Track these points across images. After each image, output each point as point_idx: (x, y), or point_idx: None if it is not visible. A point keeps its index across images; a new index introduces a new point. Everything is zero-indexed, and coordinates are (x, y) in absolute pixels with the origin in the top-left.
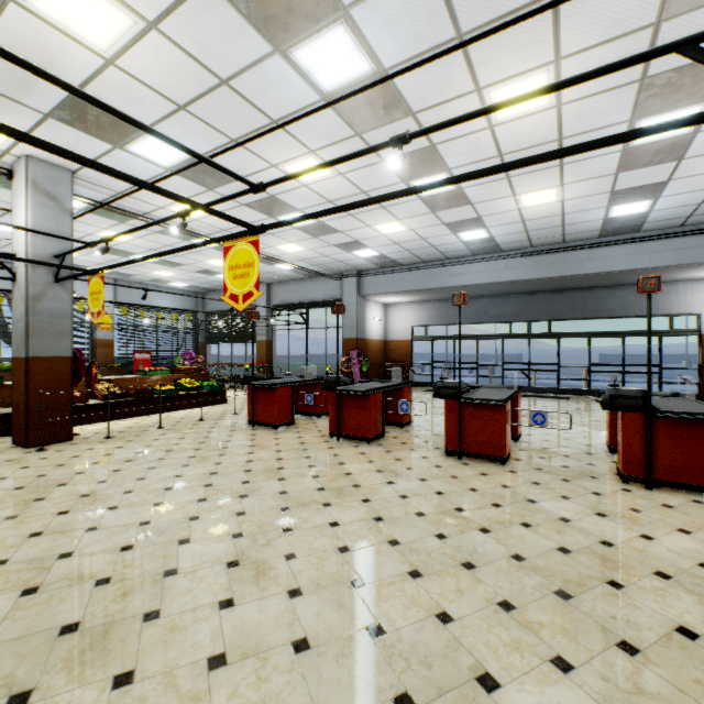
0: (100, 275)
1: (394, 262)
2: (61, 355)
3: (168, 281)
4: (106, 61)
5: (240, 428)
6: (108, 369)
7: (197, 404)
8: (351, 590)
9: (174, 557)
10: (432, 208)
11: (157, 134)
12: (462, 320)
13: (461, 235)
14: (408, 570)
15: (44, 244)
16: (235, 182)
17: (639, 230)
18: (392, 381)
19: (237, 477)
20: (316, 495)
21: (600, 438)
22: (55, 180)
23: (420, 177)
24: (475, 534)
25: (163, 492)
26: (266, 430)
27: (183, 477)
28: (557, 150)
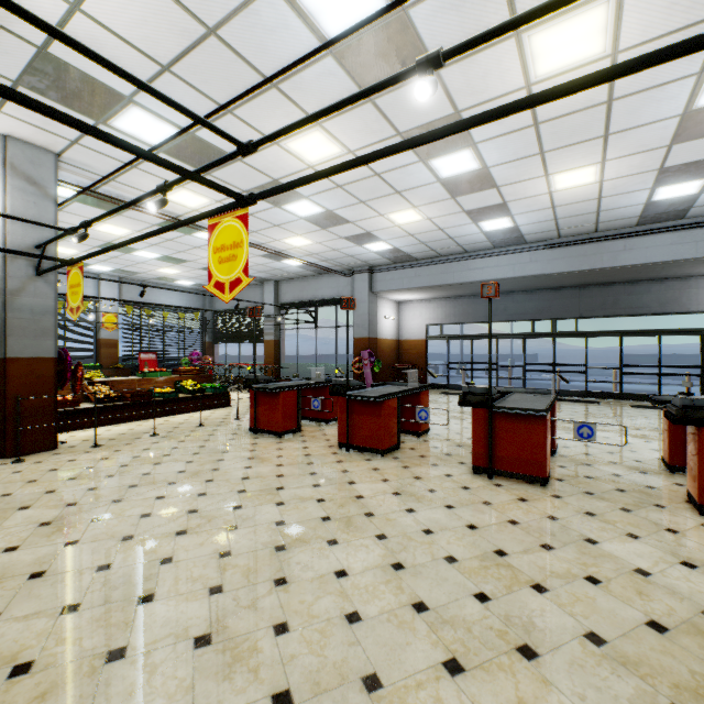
0: (79, 266)
1: (408, 256)
2: (43, 356)
3: (174, 279)
4: (70, 5)
5: (240, 436)
6: (112, 369)
7: (199, 407)
8: (363, 696)
9: (127, 625)
10: (453, 192)
11: (103, 61)
12: (480, 318)
13: (482, 225)
14: (443, 659)
15: (24, 233)
16: (234, 163)
17: (684, 216)
18: (407, 384)
19: (227, 501)
20: (319, 528)
21: (650, 451)
22: (36, 163)
23: (441, 154)
24: (528, 594)
25: (137, 520)
26: (269, 439)
27: (165, 500)
28: (680, 42)
